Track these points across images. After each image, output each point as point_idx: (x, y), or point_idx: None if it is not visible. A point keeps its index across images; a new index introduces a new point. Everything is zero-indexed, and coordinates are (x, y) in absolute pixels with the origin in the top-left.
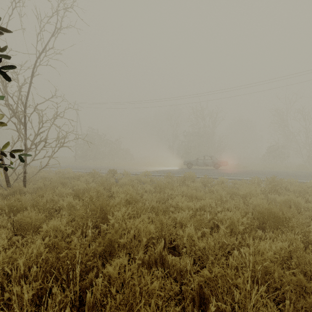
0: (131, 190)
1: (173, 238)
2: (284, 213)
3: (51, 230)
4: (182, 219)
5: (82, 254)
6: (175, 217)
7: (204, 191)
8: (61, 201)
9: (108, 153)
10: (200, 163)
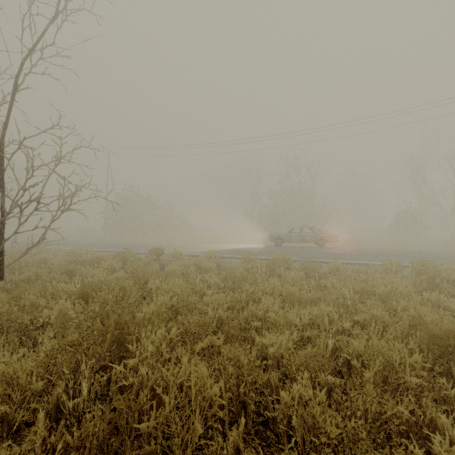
0: (182, 286)
1: (263, 401)
2: None
3: None
4: (278, 348)
5: None
6: (263, 343)
7: (308, 286)
8: (46, 311)
9: (155, 223)
10: (295, 237)
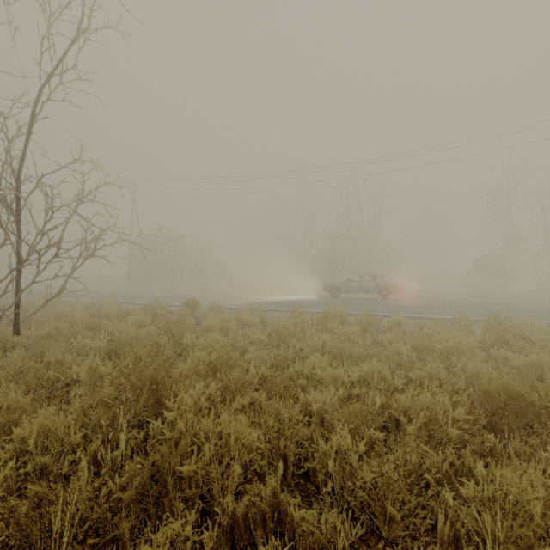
0: (222, 342)
1: (303, 453)
2: (542, 396)
3: (31, 440)
4: (323, 405)
5: (87, 507)
6: (308, 401)
7: (364, 343)
8: (75, 367)
9: (189, 270)
10: (354, 287)
